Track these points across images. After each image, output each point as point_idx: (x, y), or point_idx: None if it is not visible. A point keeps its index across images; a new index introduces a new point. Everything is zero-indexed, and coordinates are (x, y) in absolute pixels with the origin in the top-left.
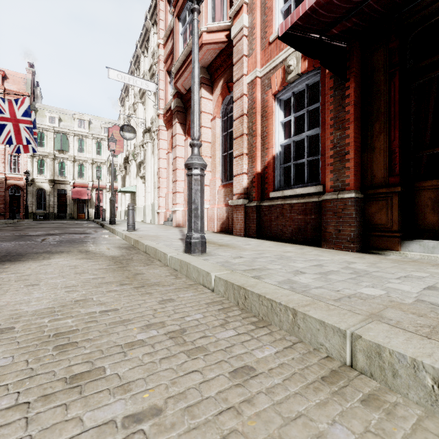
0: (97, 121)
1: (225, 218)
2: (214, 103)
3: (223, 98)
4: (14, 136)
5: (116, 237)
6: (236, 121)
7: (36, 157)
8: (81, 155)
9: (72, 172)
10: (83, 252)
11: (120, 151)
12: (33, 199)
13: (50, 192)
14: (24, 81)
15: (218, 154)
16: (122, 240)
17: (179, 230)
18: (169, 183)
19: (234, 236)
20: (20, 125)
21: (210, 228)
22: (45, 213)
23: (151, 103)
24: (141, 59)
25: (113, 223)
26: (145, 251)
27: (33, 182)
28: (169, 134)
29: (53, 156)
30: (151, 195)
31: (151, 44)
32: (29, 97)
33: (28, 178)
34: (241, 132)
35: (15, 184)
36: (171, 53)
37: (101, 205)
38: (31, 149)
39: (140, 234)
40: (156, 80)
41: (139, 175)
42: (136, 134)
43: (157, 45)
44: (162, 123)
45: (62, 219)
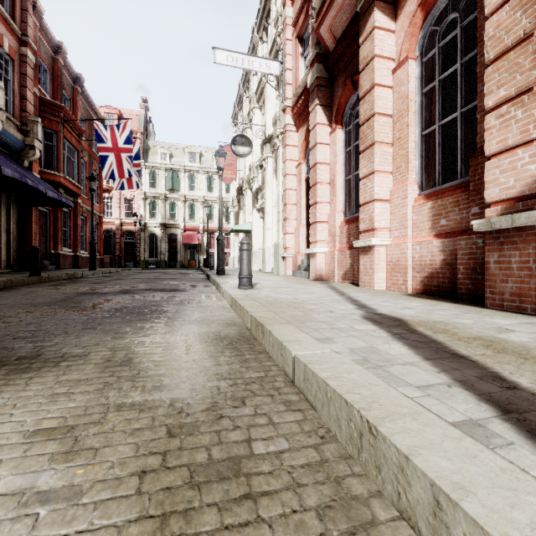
0: (208, 153)
1: (438, 265)
2: (400, 34)
3: (426, 11)
4: (117, 169)
5: (220, 301)
6: (501, 10)
7: (148, 199)
8: (192, 193)
9: (182, 214)
10: (107, 368)
11: (232, 179)
12: (146, 245)
13: (161, 237)
14: (138, 118)
15: (411, 134)
16: (228, 309)
17: (328, 287)
18: (301, 211)
19: (500, 311)
20: (122, 156)
21: (393, 286)
22: (156, 261)
23: (273, 101)
24: (258, 48)
25: (221, 273)
26: (291, 376)
27: (146, 226)
28: (300, 136)
29: (164, 196)
30: (273, 233)
31: (272, 16)
32: (142, 134)
33: (140, 222)
34: (525, 28)
35: (129, 230)
36: (304, 3)
37: (213, 251)
38: (135, 184)
39: (262, 299)
40: (280, 59)
41: (256, 207)
42: (252, 147)
43: (282, 4)
44: (289, 120)
45: (173, 267)
